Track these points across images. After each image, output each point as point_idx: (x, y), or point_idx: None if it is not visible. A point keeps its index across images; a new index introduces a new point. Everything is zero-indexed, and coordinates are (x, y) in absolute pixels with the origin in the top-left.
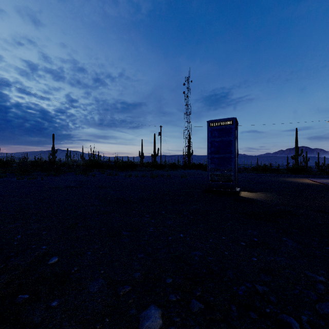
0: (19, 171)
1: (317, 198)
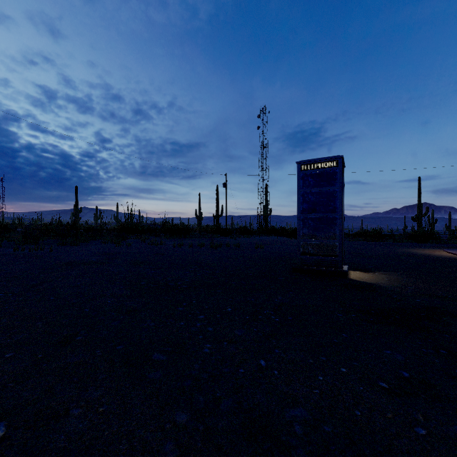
0: (20, 238)
1: None
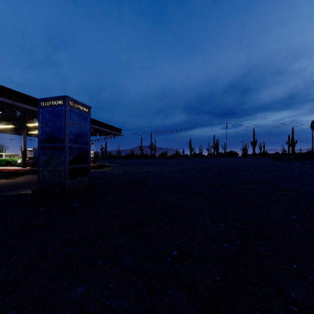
0: None
1: None
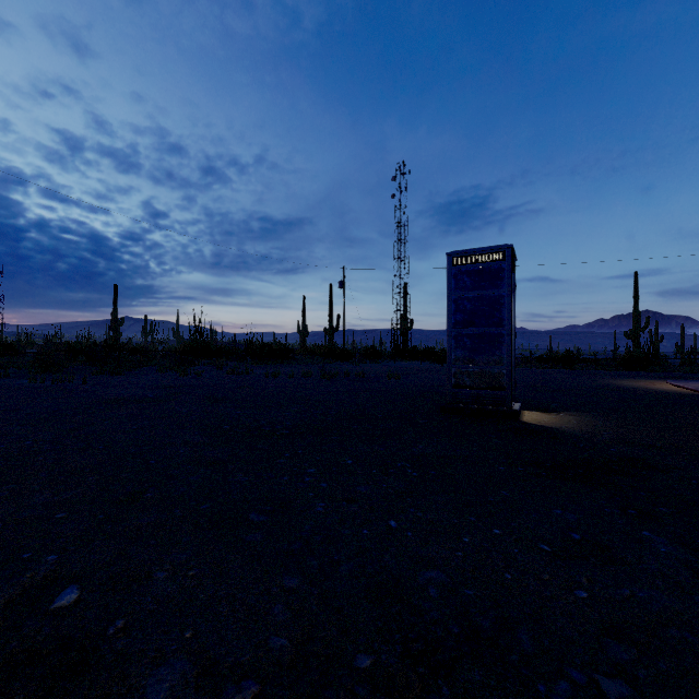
0: (36, 364)
1: (698, 427)
